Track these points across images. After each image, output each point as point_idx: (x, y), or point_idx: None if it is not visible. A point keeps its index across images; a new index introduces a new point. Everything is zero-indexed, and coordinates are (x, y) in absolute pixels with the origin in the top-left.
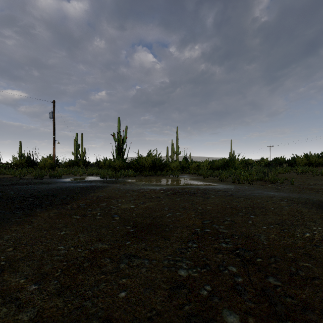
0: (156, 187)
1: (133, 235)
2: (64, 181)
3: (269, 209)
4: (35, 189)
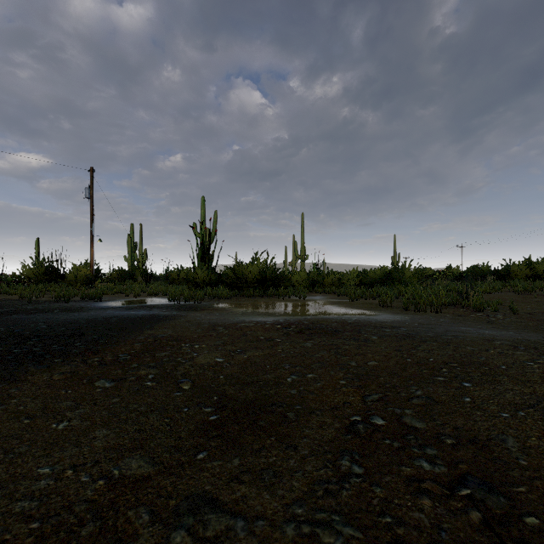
0: (267, 318)
1: (215, 433)
2: (104, 306)
3: (498, 368)
4: (47, 322)
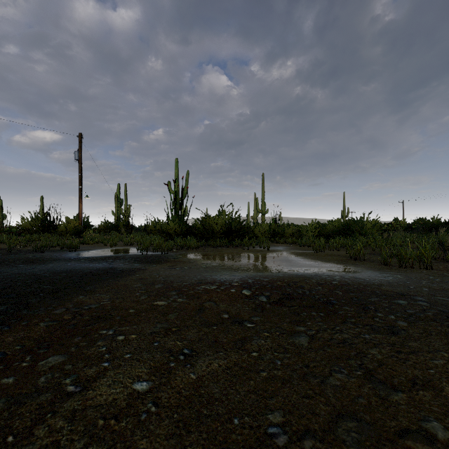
0: (232, 276)
1: None
2: (73, 257)
3: None
4: None
